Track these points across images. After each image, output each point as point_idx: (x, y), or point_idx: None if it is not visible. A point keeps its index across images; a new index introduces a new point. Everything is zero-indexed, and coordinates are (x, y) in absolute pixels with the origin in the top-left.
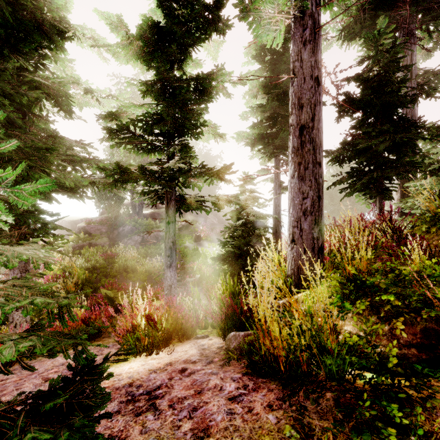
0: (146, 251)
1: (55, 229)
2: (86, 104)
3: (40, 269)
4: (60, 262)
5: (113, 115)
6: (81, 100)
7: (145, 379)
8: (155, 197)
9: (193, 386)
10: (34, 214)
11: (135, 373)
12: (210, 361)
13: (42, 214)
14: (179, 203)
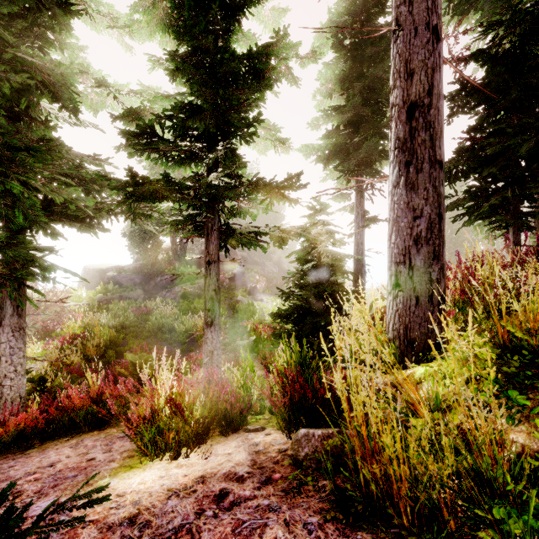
0: (188, 306)
1: (45, 269)
2: (102, 105)
3: (57, 327)
4: (83, 319)
5: (133, 113)
6: (95, 100)
7: (158, 510)
8: (190, 227)
9: (235, 538)
10: (15, 247)
11: (146, 495)
12: (267, 479)
13: (28, 247)
14: (224, 236)
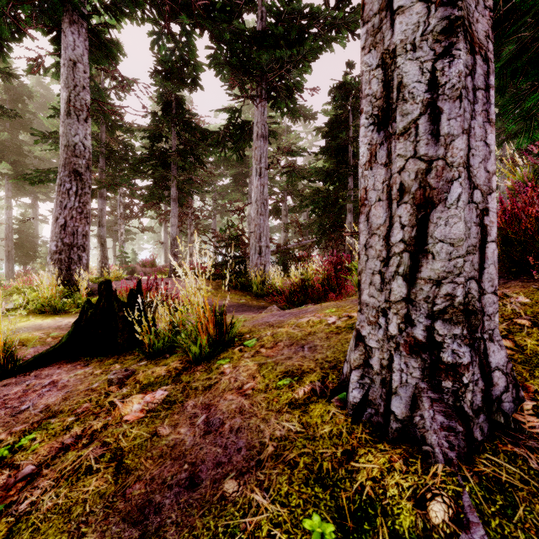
0: None
1: None
2: None
3: None
4: None
5: None
6: None
7: None
8: None
9: None
10: None
11: None
12: None
13: None
14: None
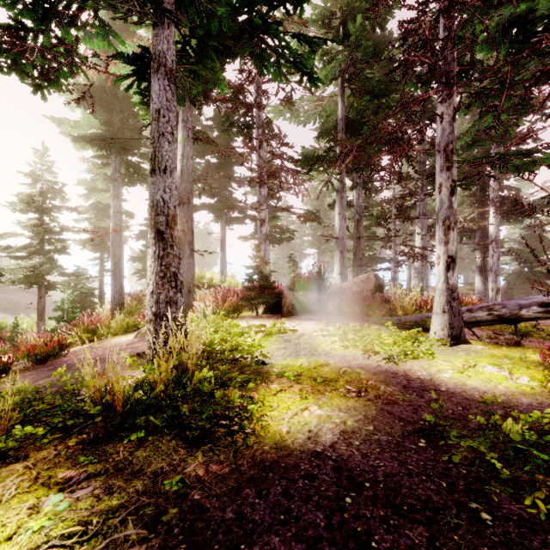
0: None
1: None
2: None
3: None
4: None
5: None
6: None
7: None
8: (30, 284)
9: None
10: None
11: None
12: None
13: None
14: (47, 287)
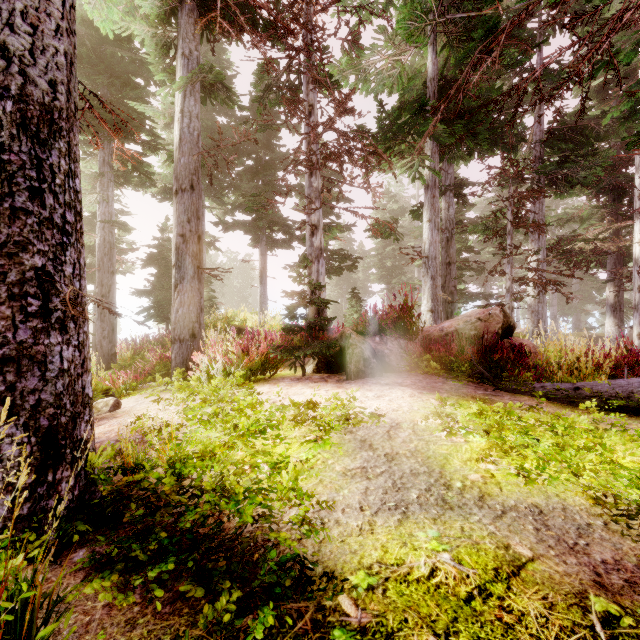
0: None
1: None
2: None
3: None
4: None
5: None
6: None
7: None
8: None
9: None
10: None
11: None
12: None
13: None
14: None
